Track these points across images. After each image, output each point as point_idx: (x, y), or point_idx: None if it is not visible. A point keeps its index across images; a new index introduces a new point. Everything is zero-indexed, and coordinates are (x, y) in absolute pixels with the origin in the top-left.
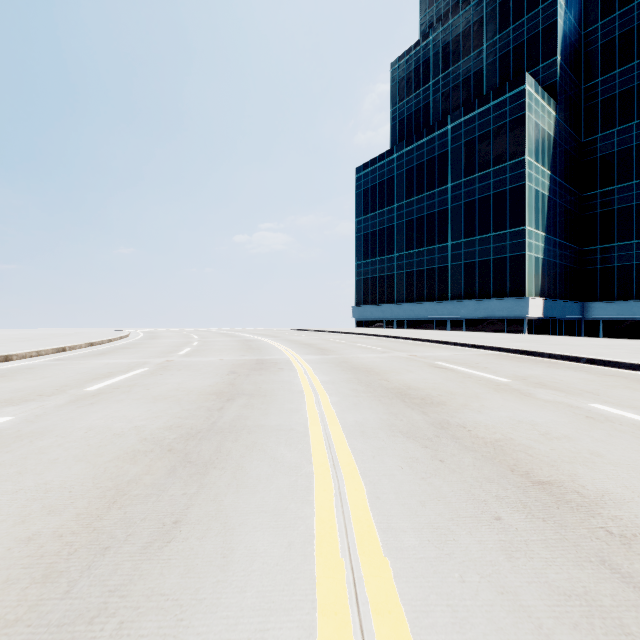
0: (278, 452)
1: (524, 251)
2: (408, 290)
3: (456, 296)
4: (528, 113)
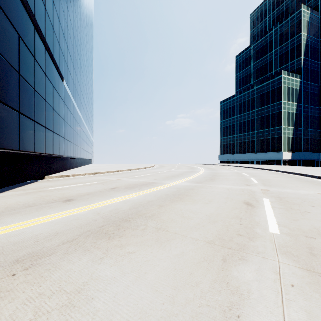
0: (198, 169)
1: (281, 135)
2: (240, 149)
3: (257, 151)
4: (283, 85)
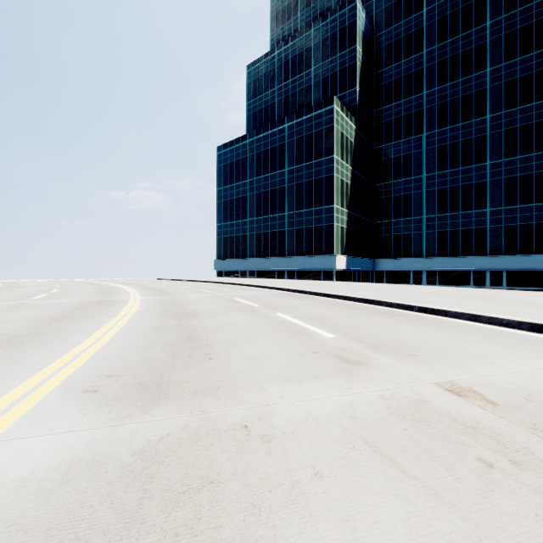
0: (71, 338)
1: (333, 222)
2: (257, 248)
3: (291, 253)
4: (336, 125)
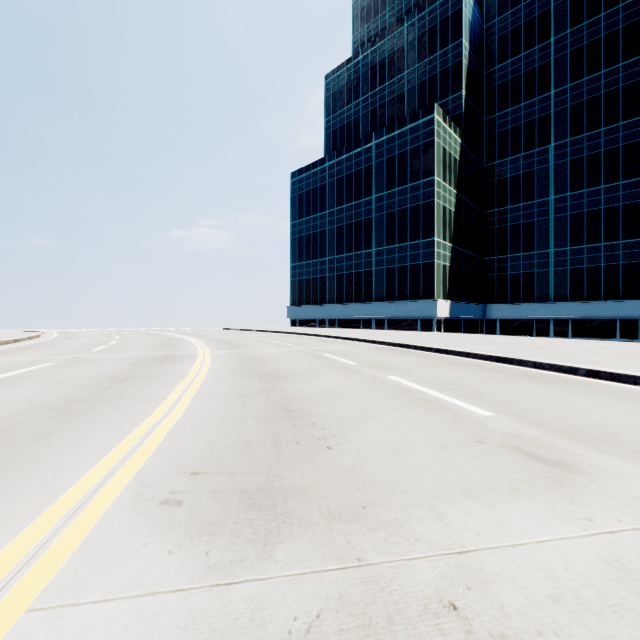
0: (136, 406)
1: (434, 259)
2: (339, 292)
3: (379, 298)
4: (437, 139)
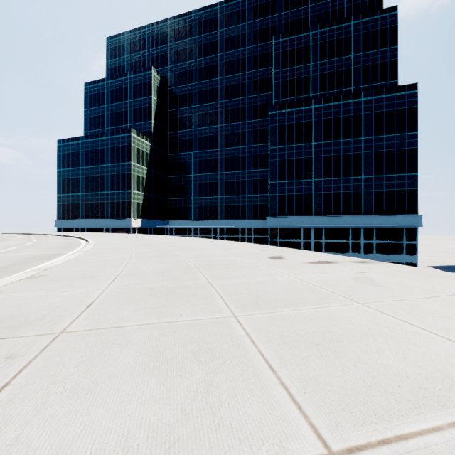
0: None
1: (131, 200)
2: (87, 212)
3: (108, 217)
4: (133, 144)
